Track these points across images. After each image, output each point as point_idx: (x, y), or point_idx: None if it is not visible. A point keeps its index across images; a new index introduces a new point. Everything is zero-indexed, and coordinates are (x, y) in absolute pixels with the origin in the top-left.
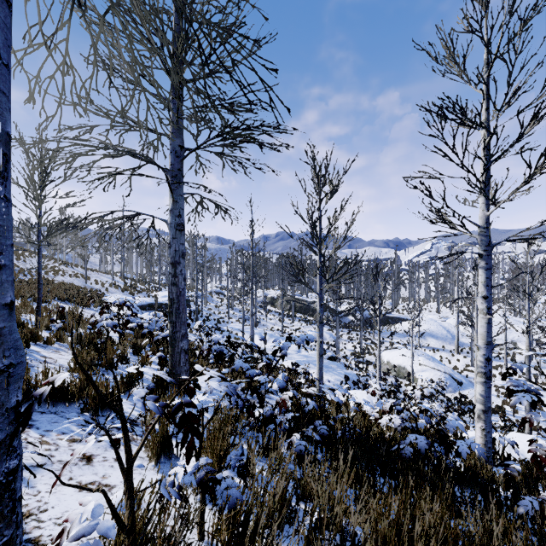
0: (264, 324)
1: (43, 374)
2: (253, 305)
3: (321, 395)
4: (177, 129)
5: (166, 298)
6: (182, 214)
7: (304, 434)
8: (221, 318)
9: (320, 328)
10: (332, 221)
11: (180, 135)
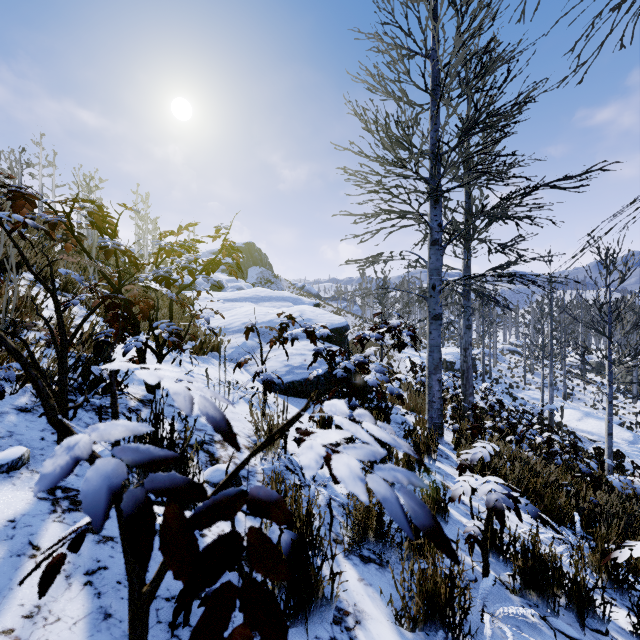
0: (579, 398)
1: (414, 399)
2: (552, 374)
3: (551, 437)
4: (466, 267)
5: (450, 355)
6: (470, 318)
7: (536, 452)
8: (514, 383)
9: (608, 407)
10: (620, 306)
11: (468, 270)
